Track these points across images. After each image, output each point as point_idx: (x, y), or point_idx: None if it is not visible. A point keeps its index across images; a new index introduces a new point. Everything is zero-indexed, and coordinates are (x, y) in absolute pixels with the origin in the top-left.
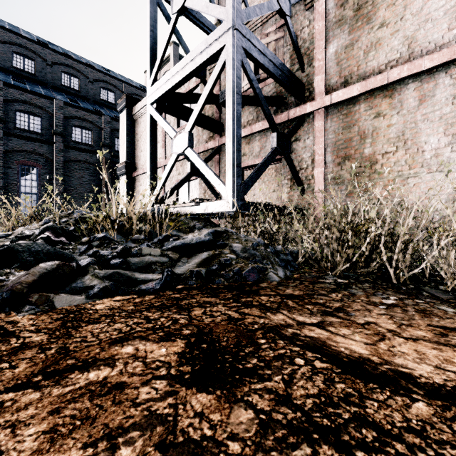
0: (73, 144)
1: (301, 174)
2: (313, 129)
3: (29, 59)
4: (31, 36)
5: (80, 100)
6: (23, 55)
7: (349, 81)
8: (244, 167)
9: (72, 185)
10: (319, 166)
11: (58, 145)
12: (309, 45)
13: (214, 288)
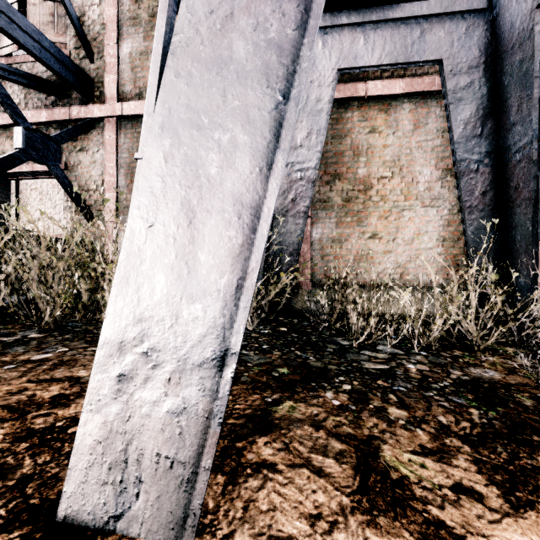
0: None
1: (89, 196)
2: (104, 140)
3: None
4: None
5: None
6: None
7: (144, 95)
8: (5, 174)
9: None
10: (111, 189)
11: None
12: (100, 31)
13: None
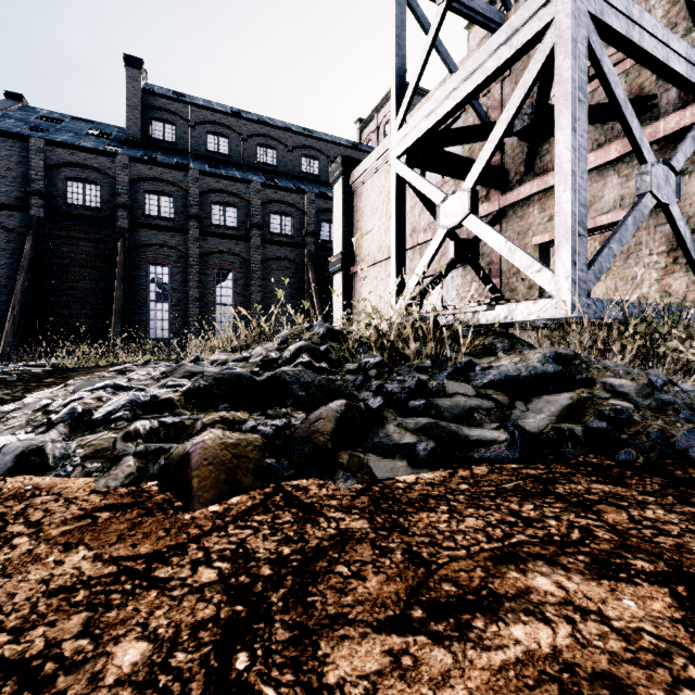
0: (270, 237)
1: (694, 240)
2: None
3: (223, 137)
4: (225, 109)
5: (278, 177)
6: (218, 134)
7: None
8: (550, 241)
9: (270, 291)
10: None
11: (254, 241)
12: None
13: (596, 464)
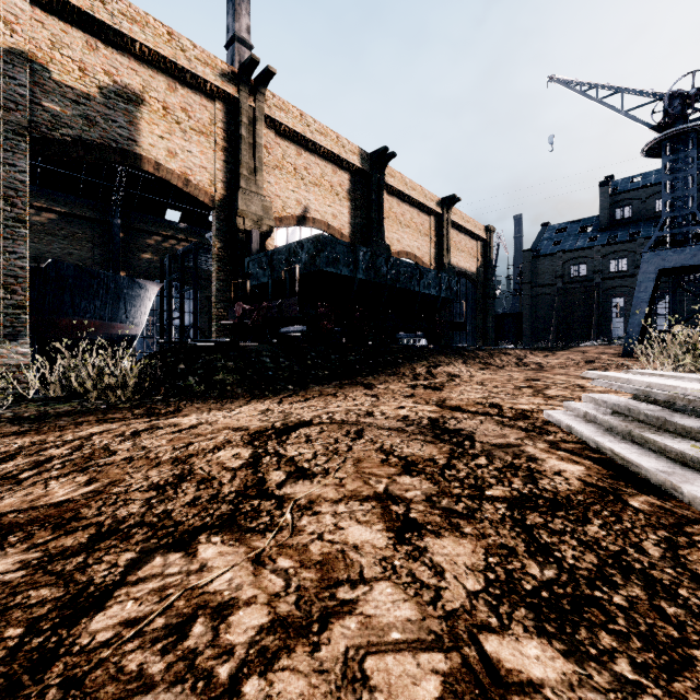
0: None
1: None
2: None
3: None
4: None
5: None
6: None
7: None
8: None
9: None
10: None
11: None
12: None
13: None
